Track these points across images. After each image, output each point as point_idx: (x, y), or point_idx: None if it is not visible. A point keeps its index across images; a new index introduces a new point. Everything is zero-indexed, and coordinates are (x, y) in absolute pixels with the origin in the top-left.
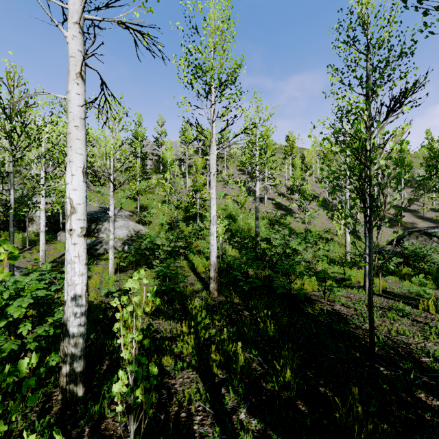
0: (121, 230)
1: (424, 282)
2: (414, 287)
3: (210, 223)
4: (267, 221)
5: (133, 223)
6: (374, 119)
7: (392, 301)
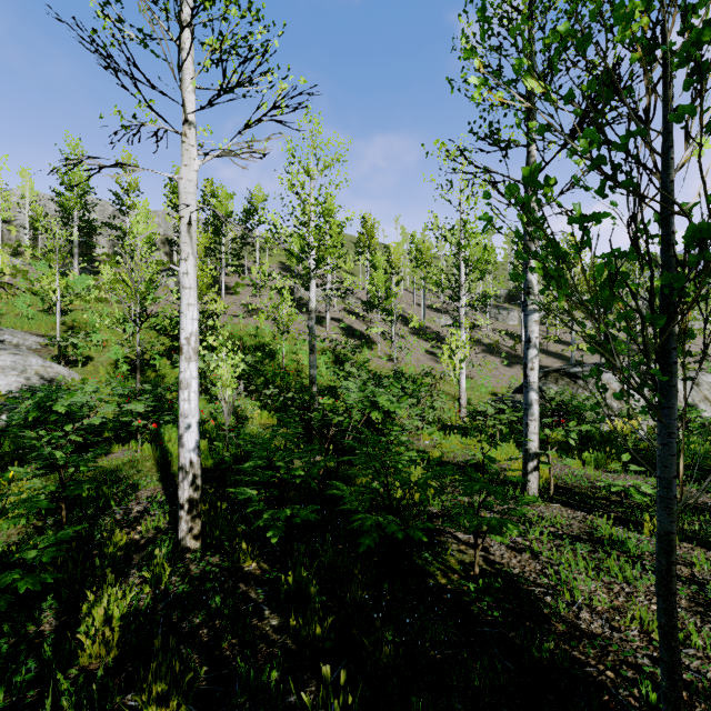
0: (3, 376)
1: (604, 461)
2: (592, 471)
3: (180, 356)
4: (330, 356)
5: (39, 360)
6: (672, 7)
7: (582, 514)
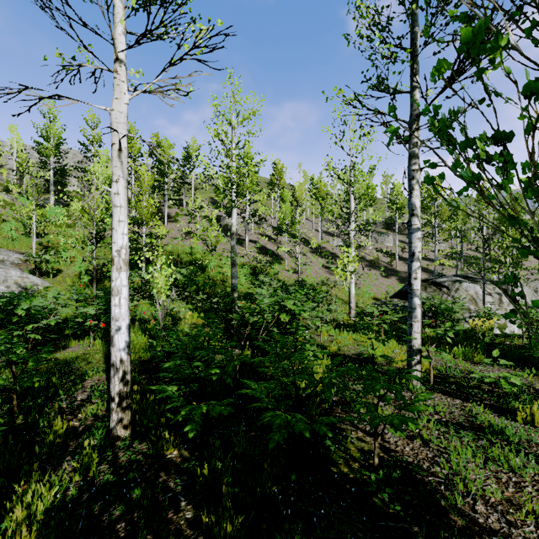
0: None
1: (470, 354)
2: (462, 363)
3: (112, 267)
4: (248, 269)
5: (18, 272)
6: None
7: (460, 402)
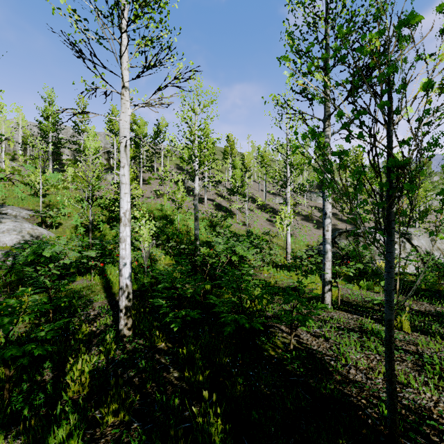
0: (8, 235)
1: (372, 286)
2: (365, 292)
3: (120, 223)
4: (207, 222)
5: (30, 225)
6: (393, 35)
7: (356, 317)
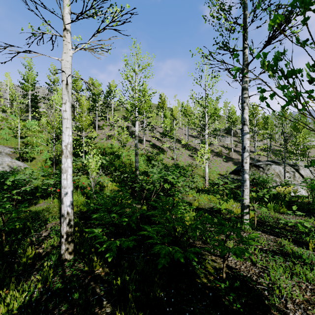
0: None
1: (278, 208)
2: (273, 213)
3: (62, 155)
4: (145, 157)
5: (9, 159)
6: None
7: (273, 237)
